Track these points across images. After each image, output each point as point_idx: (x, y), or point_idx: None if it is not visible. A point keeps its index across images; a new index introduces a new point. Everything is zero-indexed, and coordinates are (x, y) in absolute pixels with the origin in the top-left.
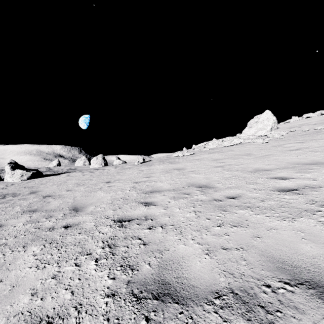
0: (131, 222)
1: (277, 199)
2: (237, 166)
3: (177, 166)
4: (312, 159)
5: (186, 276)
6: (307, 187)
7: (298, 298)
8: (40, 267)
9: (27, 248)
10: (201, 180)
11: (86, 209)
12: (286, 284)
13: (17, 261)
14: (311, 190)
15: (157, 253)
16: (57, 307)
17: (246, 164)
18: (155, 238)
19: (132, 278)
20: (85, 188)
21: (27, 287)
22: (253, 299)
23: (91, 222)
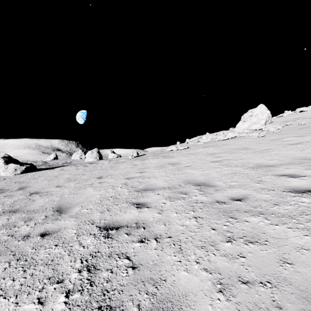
0: (120, 231)
1: (294, 203)
2: (236, 161)
3: (172, 160)
4: None
5: None
6: None
7: None
8: None
9: None
10: (198, 177)
11: (71, 211)
12: None
13: None
14: None
15: (150, 285)
16: None
17: (245, 159)
18: (148, 257)
19: None
20: (75, 183)
21: None
22: None
23: (73, 229)
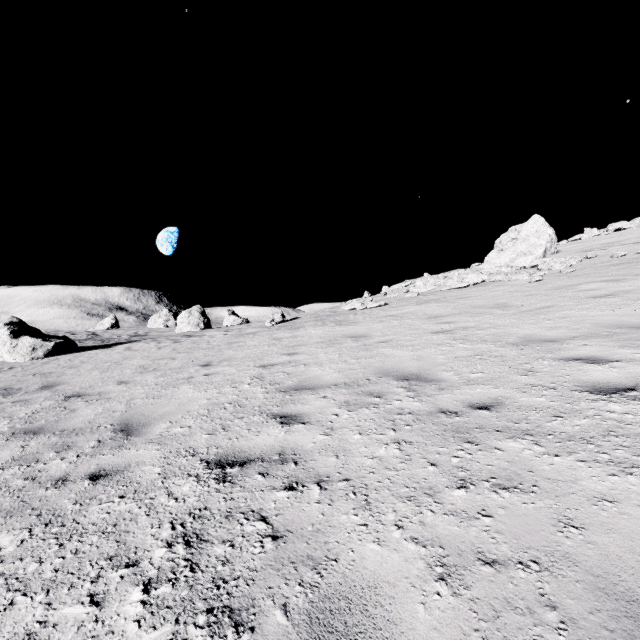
0: (247, 468)
1: (594, 413)
2: (482, 332)
3: (353, 330)
4: None
5: None
6: None
7: None
8: (1, 604)
9: None
10: (406, 364)
11: (149, 430)
12: None
13: None
14: None
15: (307, 569)
16: None
17: (501, 328)
18: (303, 518)
19: None
20: (157, 377)
21: None
22: None
23: (155, 465)
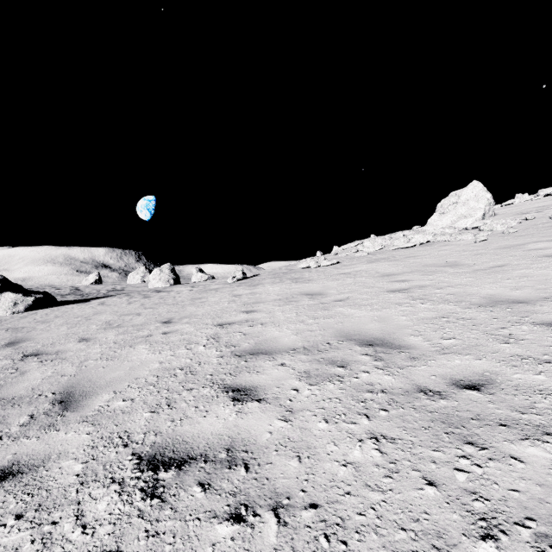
0: (185, 473)
1: None
2: (440, 291)
3: (309, 287)
4: None
5: None
6: None
7: None
8: None
9: None
10: (367, 325)
11: (88, 403)
12: None
13: None
14: None
15: None
16: None
17: (460, 287)
18: None
19: None
20: (118, 334)
21: None
22: None
23: (78, 460)
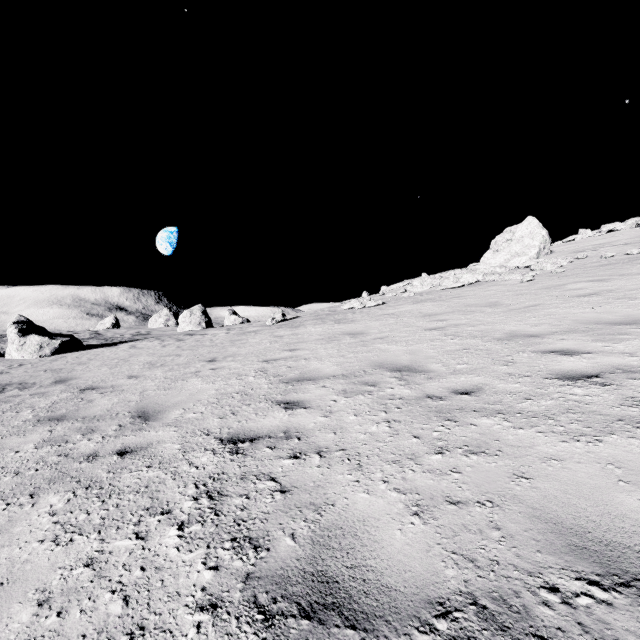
0: (257, 443)
1: (559, 396)
2: (471, 328)
3: (352, 328)
4: (624, 313)
5: (371, 563)
6: (619, 370)
7: (623, 620)
8: (62, 541)
9: (39, 498)
10: (399, 357)
11: (165, 416)
12: (592, 585)
13: (15, 528)
14: (627, 376)
15: (310, 511)
16: (91, 634)
17: (490, 324)
18: (306, 477)
19: (256, 568)
20: (165, 371)
21: (31, 587)
22: (521, 620)
23: (175, 443)
